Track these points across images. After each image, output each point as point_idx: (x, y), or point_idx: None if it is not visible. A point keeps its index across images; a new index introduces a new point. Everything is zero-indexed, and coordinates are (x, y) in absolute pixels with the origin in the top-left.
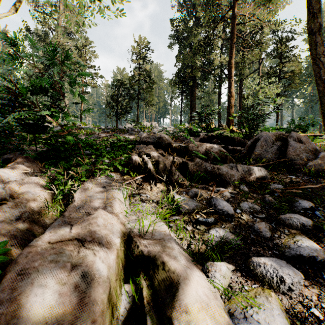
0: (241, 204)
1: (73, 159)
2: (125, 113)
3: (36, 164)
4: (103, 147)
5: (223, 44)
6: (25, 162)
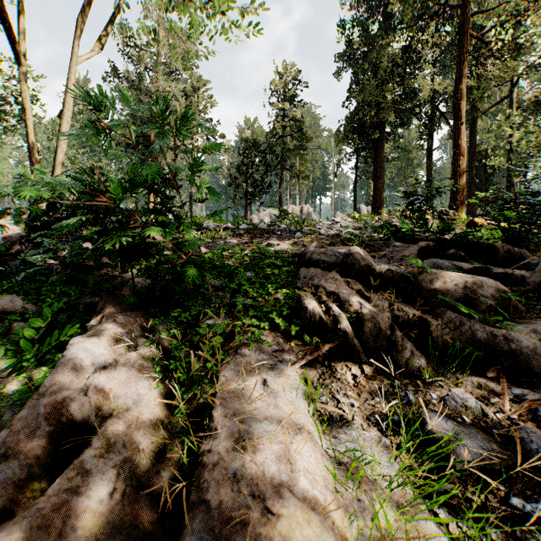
0: None
1: (194, 302)
2: (260, 194)
3: (134, 316)
4: (240, 271)
5: (436, 57)
6: (118, 315)
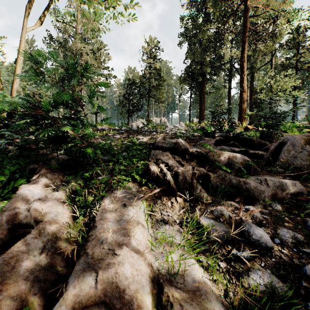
0: (280, 232)
1: (92, 168)
2: (136, 110)
3: (58, 175)
4: (119, 152)
5: (233, 38)
6: (48, 174)
